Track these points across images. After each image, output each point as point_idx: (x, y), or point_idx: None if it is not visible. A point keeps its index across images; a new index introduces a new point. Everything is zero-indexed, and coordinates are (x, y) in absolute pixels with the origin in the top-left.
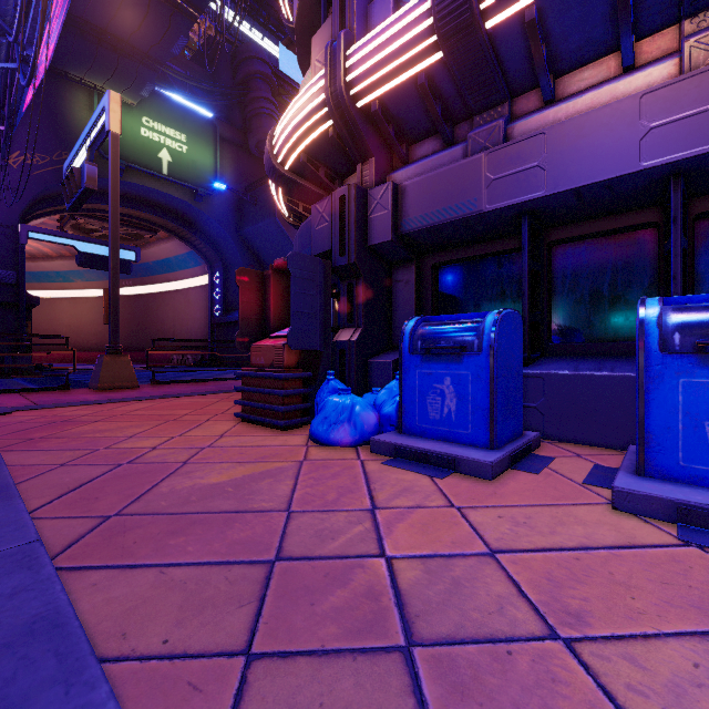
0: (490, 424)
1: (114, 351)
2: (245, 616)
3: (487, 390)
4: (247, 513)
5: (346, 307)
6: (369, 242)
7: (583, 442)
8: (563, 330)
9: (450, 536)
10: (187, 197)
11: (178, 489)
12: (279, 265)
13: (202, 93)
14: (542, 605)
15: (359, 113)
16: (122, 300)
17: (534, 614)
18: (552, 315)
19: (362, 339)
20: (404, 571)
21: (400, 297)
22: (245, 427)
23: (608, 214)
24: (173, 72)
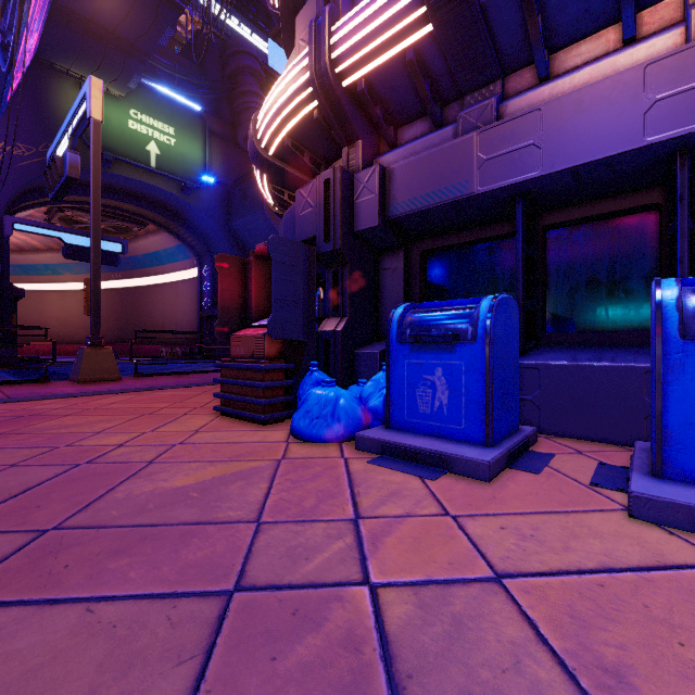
0: (485, 419)
1: (96, 343)
2: (182, 680)
3: (483, 382)
4: (209, 525)
5: (331, 295)
6: (355, 227)
7: (582, 437)
8: (558, 319)
9: (446, 555)
10: (176, 190)
11: (136, 494)
12: (261, 251)
13: (190, 87)
14: (569, 657)
15: (345, 93)
16: (111, 293)
17: (561, 671)
18: (546, 303)
19: (348, 329)
20: (393, 605)
21: (387, 286)
22: (223, 421)
23: (607, 196)
24: (161, 65)
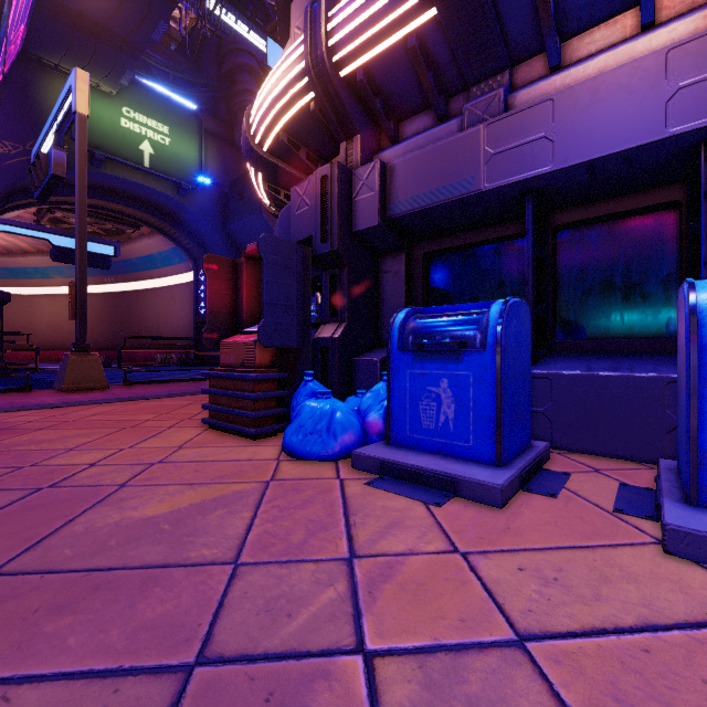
0: (496, 436)
1: (81, 349)
2: None
3: (493, 395)
4: (177, 568)
5: (328, 300)
6: (354, 227)
7: (597, 453)
8: (569, 325)
9: (457, 607)
10: (170, 191)
11: (98, 527)
12: (252, 251)
13: (186, 85)
14: None
15: (343, 83)
16: (104, 298)
17: None
18: (557, 308)
19: (346, 335)
20: (392, 684)
21: (388, 289)
22: (211, 435)
23: (623, 193)
24: (155, 61)
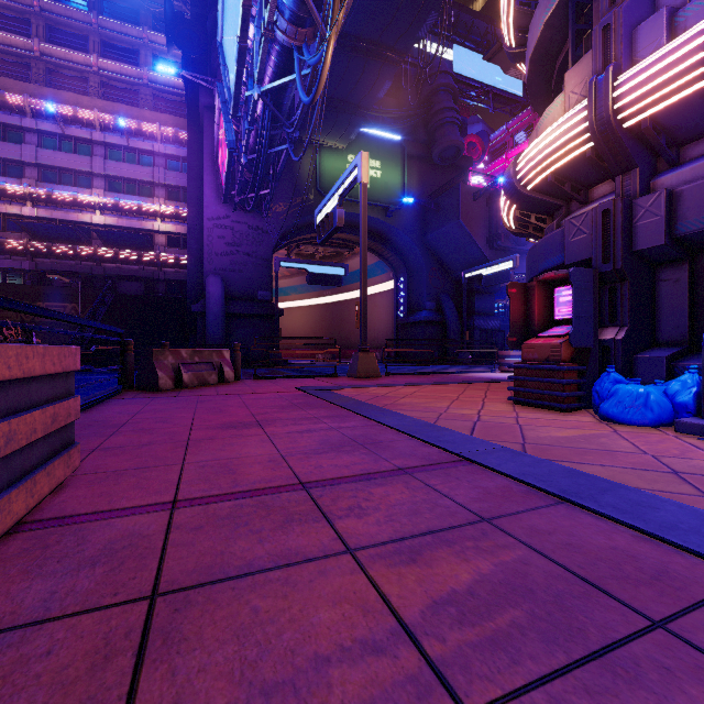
0: None
1: (364, 349)
2: (688, 487)
3: None
4: (617, 452)
5: (607, 308)
6: (634, 247)
7: None
8: None
9: None
10: (380, 215)
11: (542, 436)
12: (547, 277)
13: (391, 121)
14: None
15: (625, 132)
16: (323, 307)
17: None
18: None
19: (628, 337)
20: None
21: (667, 295)
22: (524, 407)
23: None
24: (371, 111)
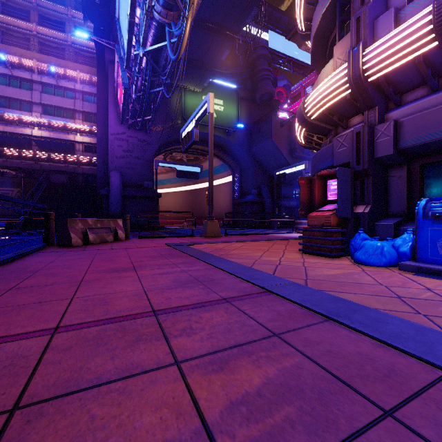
0: None
1: (211, 219)
2: (407, 307)
3: None
4: (364, 284)
5: (359, 193)
6: (375, 155)
7: None
8: None
9: None
10: (223, 135)
11: (318, 274)
12: (323, 173)
13: (230, 75)
14: None
15: (369, 84)
16: (187, 192)
17: None
18: None
19: (371, 211)
20: None
21: (394, 186)
22: (308, 255)
23: None
24: (217, 69)
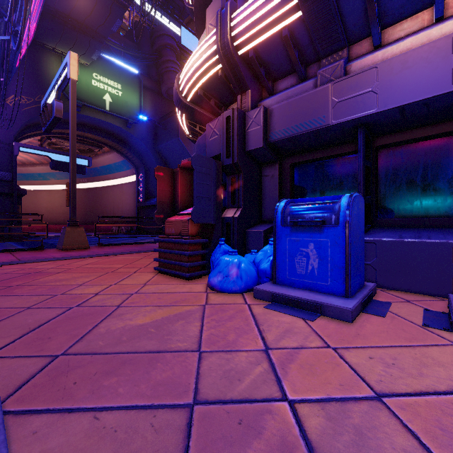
0: (345, 279)
1: (73, 224)
2: None
3: (343, 253)
4: (167, 353)
5: (230, 193)
6: (246, 148)
7: (407, 290)
8: (386, 209)
9: (336, 378)
10: (122, 125)
11: (113, 329)
12: (185, 164)
13: (131, 58)
14: None
15: (240, 59)
16: (80, 192)
17: None
18: (377, 198)
19: (242, 216)
20: (308, 417)
21: (267, 187)
22: (161, 277)
23: (422, 125)
24: (112, 44)
